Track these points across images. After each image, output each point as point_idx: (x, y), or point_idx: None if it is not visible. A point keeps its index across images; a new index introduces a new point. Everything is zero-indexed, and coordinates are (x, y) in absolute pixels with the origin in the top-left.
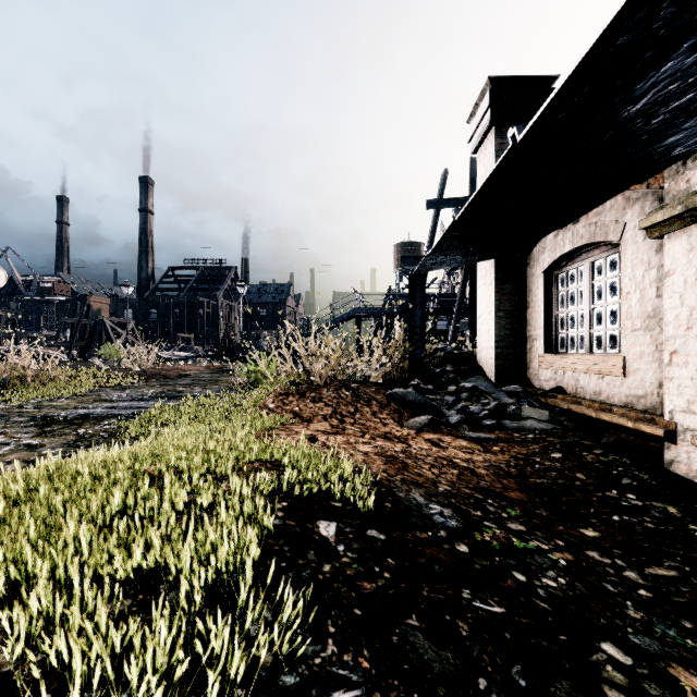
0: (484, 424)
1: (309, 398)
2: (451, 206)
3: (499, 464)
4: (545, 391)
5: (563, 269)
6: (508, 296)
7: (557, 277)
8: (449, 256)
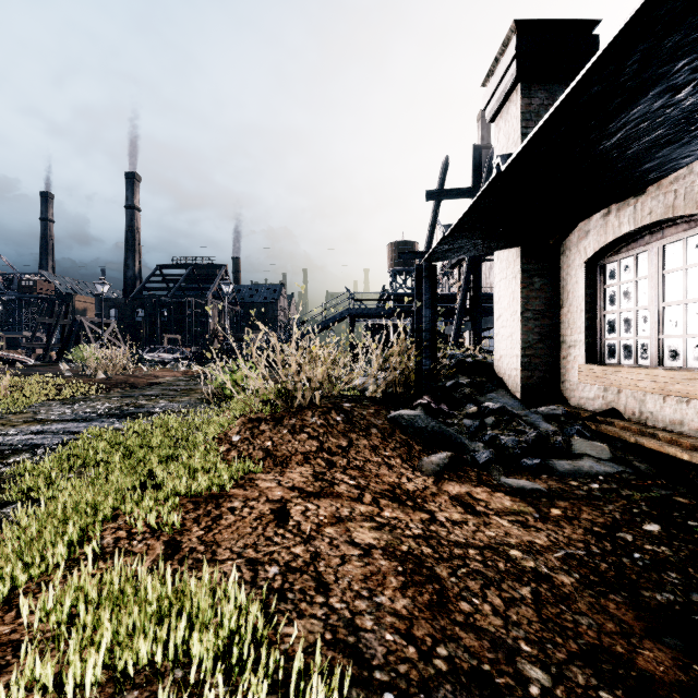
0: (523, 464)
1: (287, 426)
2: (452, 197)
3: (576, 551)
4: (593, 414)
5: (614, 257)
6: (537, 293)
7: (603, 268)
8: (470, 239)
